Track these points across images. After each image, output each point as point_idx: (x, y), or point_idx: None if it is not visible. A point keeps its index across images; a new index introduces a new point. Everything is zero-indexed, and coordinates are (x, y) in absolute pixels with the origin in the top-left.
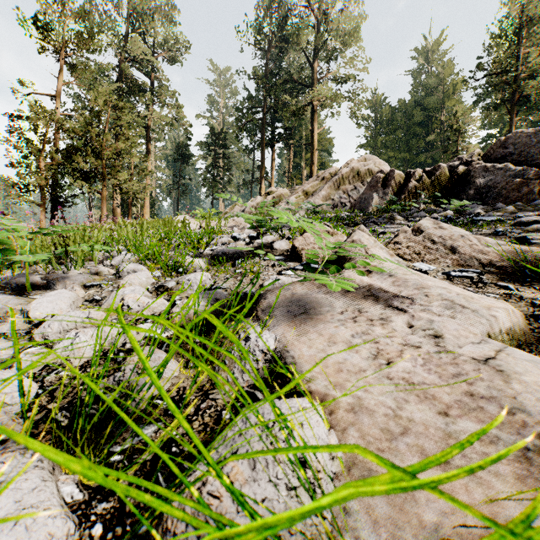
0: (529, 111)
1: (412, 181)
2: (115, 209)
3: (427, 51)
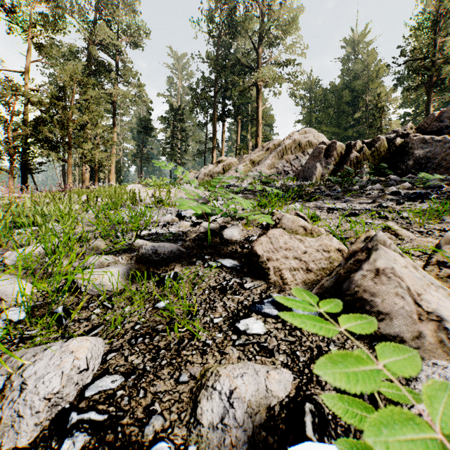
0: (441, 93)
1: (353, 152)
2: (84, 175)
3: (354, 42)
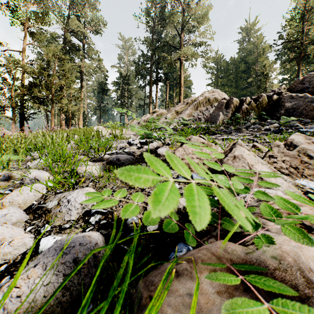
0: (308, 64)
1: (244, 105)
2: (61, 121)
3: (247, 29)
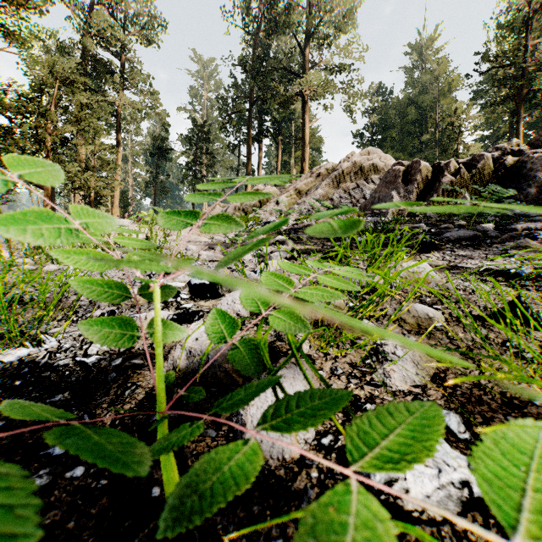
0: (529, 110)
1: (446, 175)
2: None
3: (421, 47)
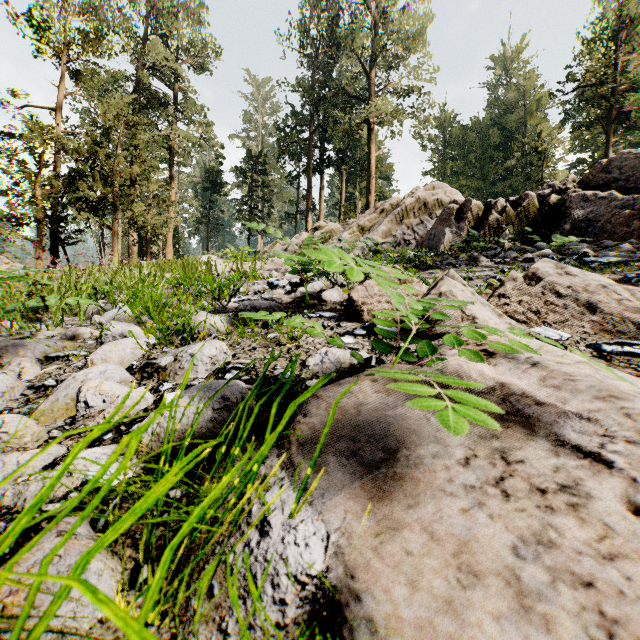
0: (628, 131)
1: (493, 214)
2: (130, 248)
3: (505, 60)
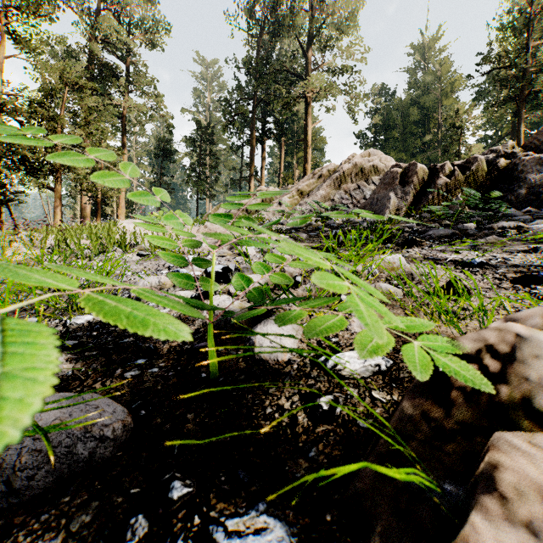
0: (531, 111)
1: (441, 177)
2: (83, 209)
3: (423, 48)
